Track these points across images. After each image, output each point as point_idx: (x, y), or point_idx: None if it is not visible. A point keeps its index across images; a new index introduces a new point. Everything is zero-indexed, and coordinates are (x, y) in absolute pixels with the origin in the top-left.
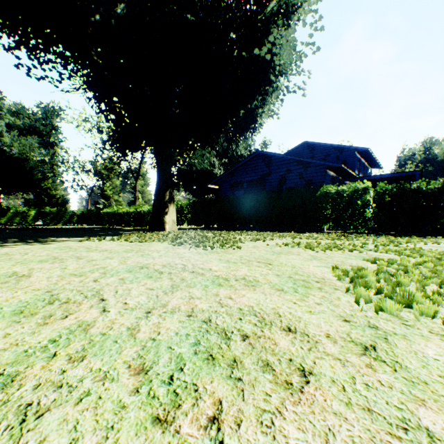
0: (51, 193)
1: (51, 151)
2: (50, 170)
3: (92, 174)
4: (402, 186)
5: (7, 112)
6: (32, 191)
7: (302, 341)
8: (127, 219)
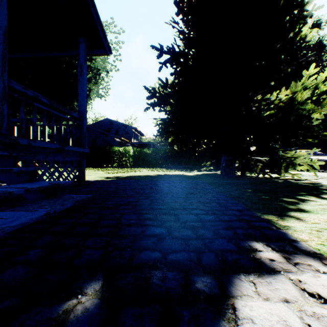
0: None
1: None
2: None
3: None
4: (141, 149)
5: None
6: None
7: (96, 175)
8: None
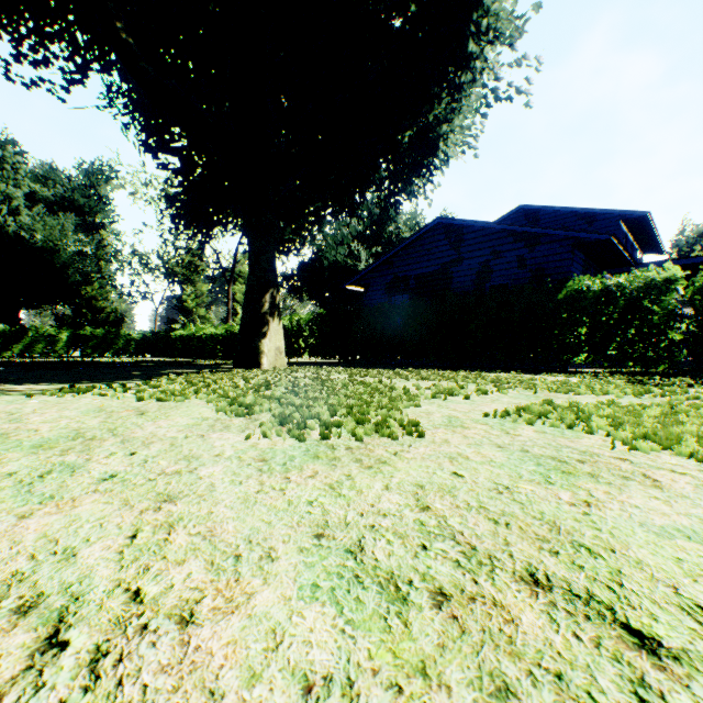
0: (98, 306)
1: (96, 237)
2: (96, 268)
3: (161, 274)
4: None
5: (31, 177)
6: (68, 302)
7: None
8: (211, 347)
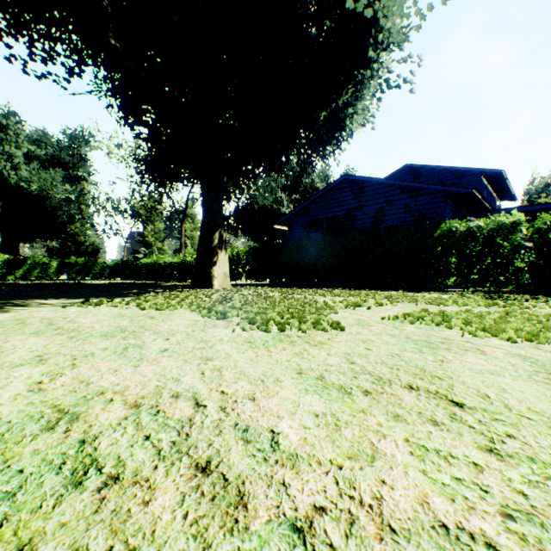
0: (80, 240)
1: (79, 187)
2: (78, 211)
3: (129, 215)
4: None
5: (27, 140)
6: (56, 237)
7: None
8: (169, 272)
